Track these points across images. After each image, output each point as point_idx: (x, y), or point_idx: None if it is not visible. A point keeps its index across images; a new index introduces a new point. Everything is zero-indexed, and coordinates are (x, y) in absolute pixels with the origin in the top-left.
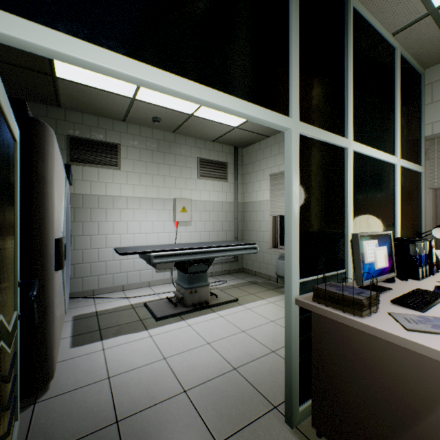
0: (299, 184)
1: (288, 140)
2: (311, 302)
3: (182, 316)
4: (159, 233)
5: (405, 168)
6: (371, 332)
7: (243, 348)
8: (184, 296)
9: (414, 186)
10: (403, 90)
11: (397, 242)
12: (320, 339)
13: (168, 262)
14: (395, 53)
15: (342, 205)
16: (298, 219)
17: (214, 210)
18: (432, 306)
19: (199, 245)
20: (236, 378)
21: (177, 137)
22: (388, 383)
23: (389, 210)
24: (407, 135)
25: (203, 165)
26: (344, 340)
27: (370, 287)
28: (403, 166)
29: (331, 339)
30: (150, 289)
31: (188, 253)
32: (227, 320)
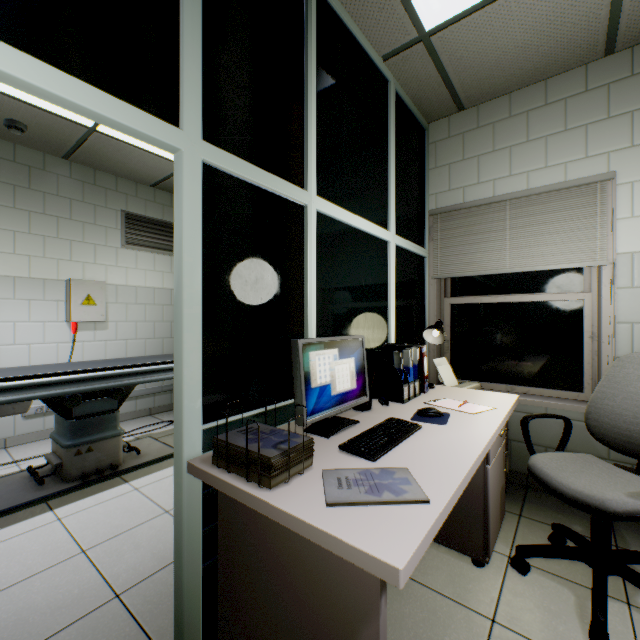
0: (206, 254)
1: (178, 170)
2: (210, 466)
3: (52, 502)
4: (31, 344)
5: (403, 248)
6: (275, 517)
7: (152, 546)
8: (63, 462)
9: (417, 274)
10: (401, 142)
11: (384, 350)
12: (229, 530)
13: (12, 402)
14: (389, 88)
15: (299, 295)
16: (200, 316)
17: (155, 302)
18: (393, 448)
19: (102, 364)
20: (112, 617)
21: (76, 168)
22: (307, 597)
23: (380, 304)
24: (406, 205)
25: (132, 225)
26: (257, 528)
27: (288, 433)
28: (401, 246)
29: (242, 528)
30: (4, 454)
31: (65, 381)
32: (145, 495)
